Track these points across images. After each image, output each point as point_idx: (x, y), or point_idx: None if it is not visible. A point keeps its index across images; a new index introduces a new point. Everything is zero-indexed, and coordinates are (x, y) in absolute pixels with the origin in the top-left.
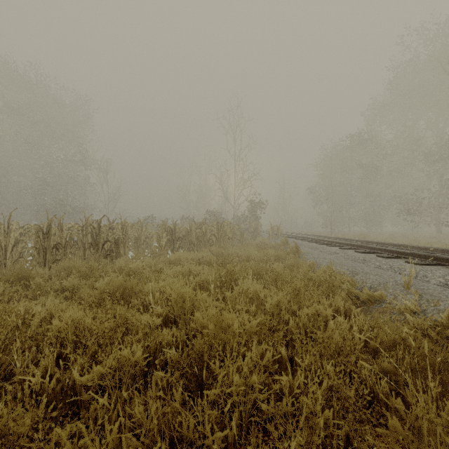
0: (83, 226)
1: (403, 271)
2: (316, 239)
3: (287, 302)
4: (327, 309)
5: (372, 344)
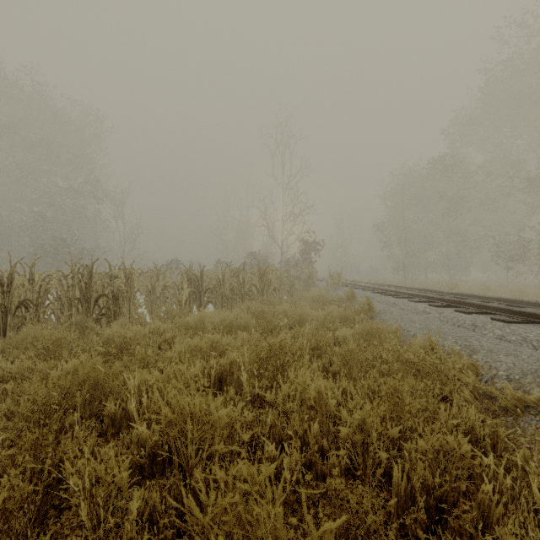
0: (68, 274)
1: None
2: (391, 291)
3: (379, 420)
4: (465, 445)
5: None
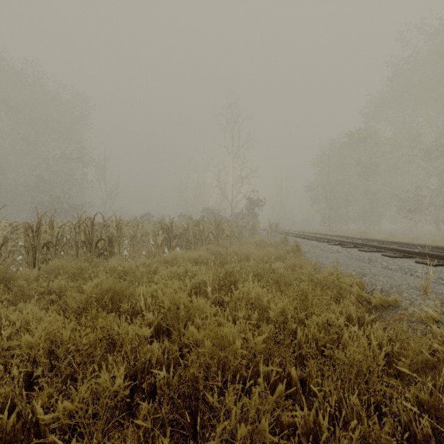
0: (76, 223)
1: (419, 273)
2: (315, 237)
3: (293, 308)
4: (340, 318)
5: (400, 366)
